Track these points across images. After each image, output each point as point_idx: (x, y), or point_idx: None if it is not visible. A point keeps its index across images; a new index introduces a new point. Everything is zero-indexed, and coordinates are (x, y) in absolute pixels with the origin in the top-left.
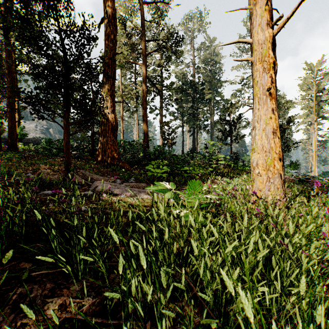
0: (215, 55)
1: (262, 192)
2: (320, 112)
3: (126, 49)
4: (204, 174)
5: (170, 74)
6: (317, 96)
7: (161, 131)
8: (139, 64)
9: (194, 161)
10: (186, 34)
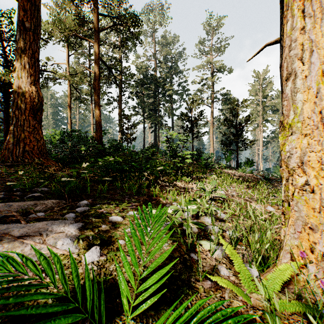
0: (176, 54)
1: (318, 234)
2: (265, 115)
3: (72, 18)
4: (167, 173)
5: (128, 58)
6: (263, 102)
7: (118, 124)
8: (90, 41)
9: (155, 158)
10: (147, 25)
